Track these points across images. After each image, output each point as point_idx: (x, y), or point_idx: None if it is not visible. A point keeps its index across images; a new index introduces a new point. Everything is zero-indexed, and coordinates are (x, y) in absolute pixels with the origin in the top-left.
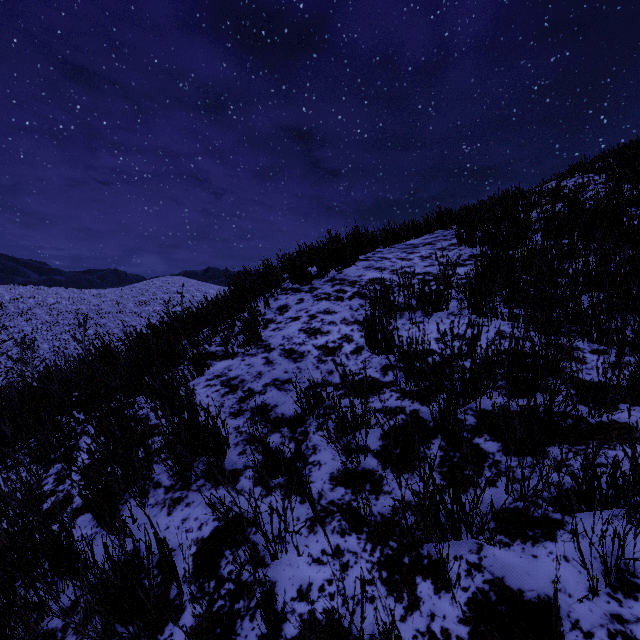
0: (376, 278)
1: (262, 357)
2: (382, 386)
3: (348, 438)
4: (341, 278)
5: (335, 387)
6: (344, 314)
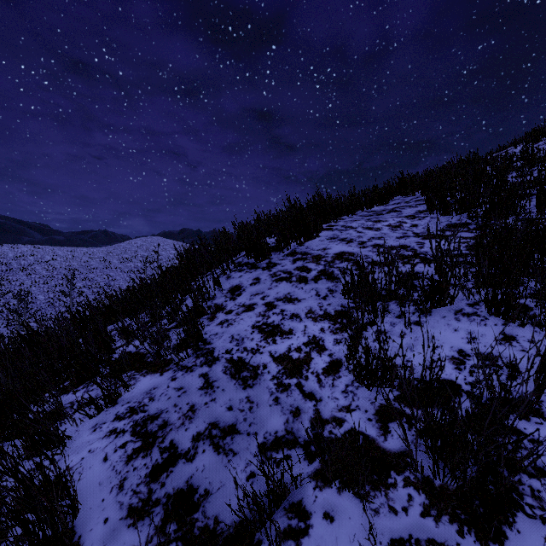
0: (344, 252)
1: (200, 374)
2: (386, 464)
3: None
4: (303, 251)
5: (305, 450)
6: (310, 303)
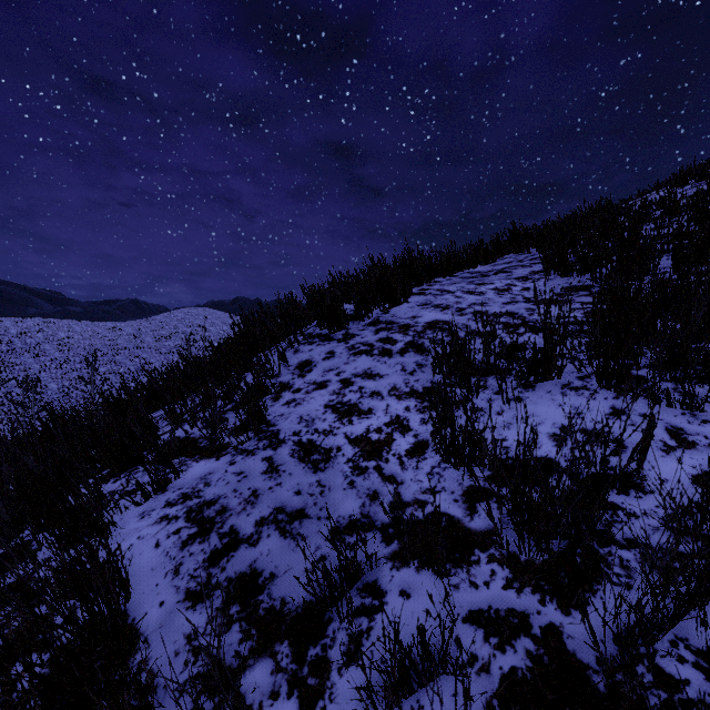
0: (437, 321)
1: (263, 458)
2: (471, 542)
3: (413, 702)
4: (388, 320)
5: (382, 533)
6: (394, 379)
